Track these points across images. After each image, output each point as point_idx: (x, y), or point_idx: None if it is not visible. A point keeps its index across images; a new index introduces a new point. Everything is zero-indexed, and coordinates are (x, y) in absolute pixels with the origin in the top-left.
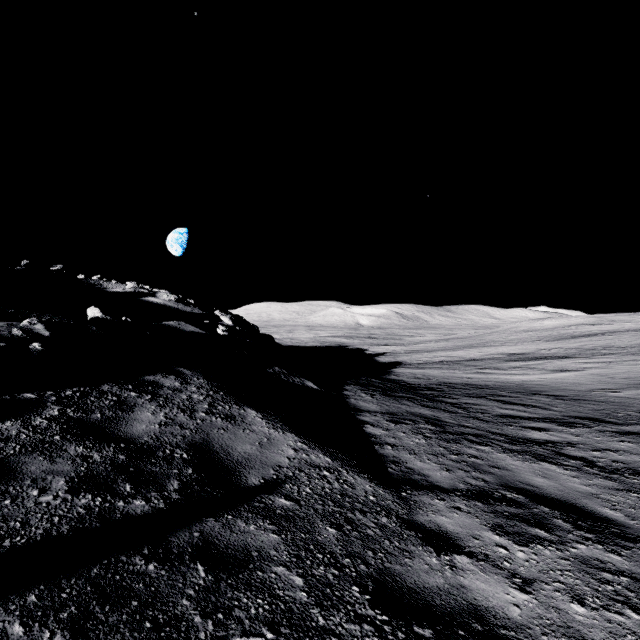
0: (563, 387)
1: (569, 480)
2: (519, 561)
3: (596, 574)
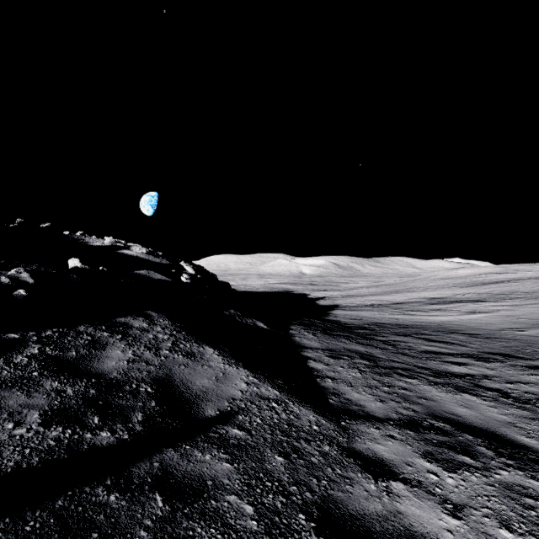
0: (477, 327)
1: (488, 410)
2: (449, 487)
3: (520, 500)
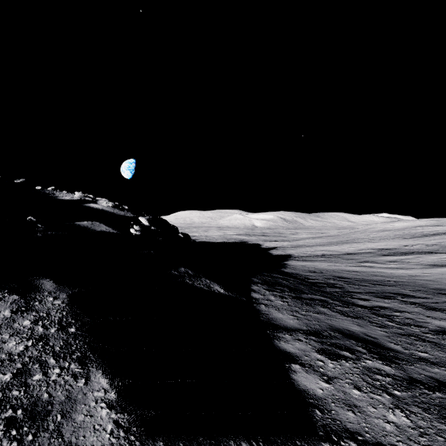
0: None
1: None
2: None
3: None
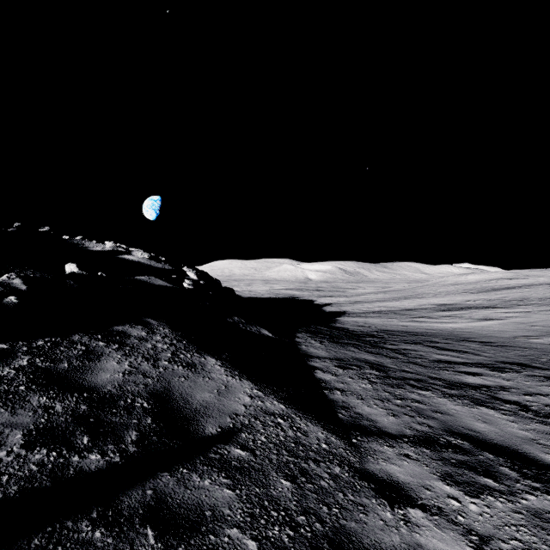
0: (489, 334)
1: (508, 425)
2: (473, 515)
3: None
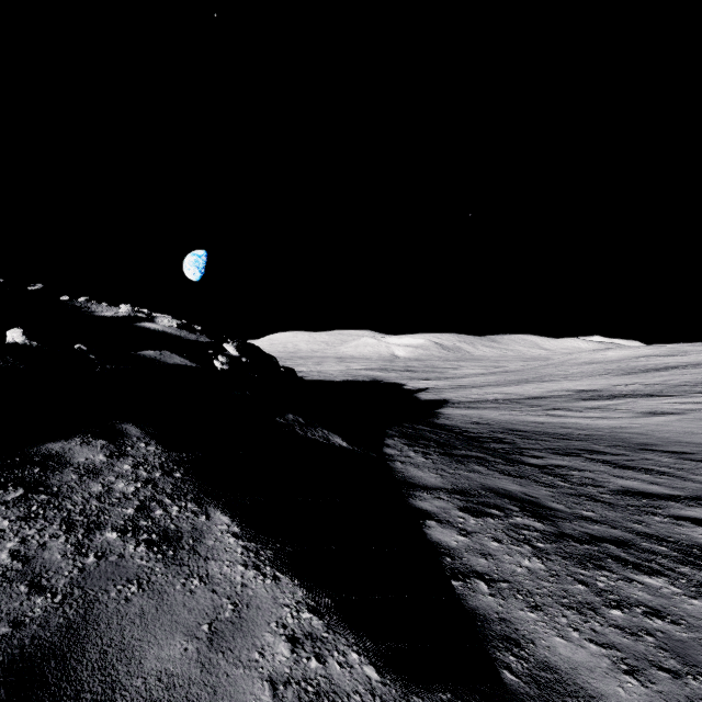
0: (674, 438)
1: None
2: None
3: None
